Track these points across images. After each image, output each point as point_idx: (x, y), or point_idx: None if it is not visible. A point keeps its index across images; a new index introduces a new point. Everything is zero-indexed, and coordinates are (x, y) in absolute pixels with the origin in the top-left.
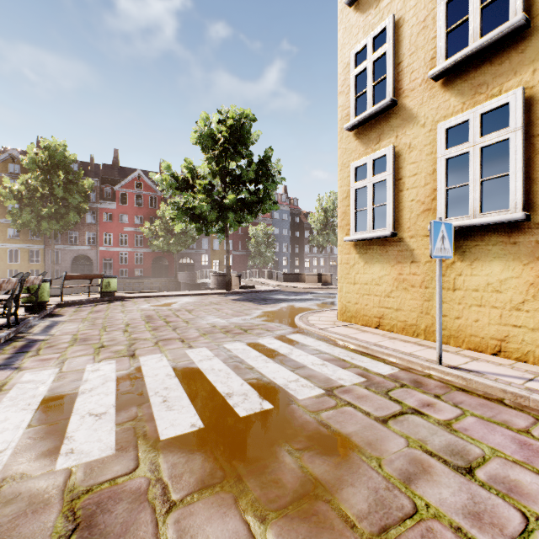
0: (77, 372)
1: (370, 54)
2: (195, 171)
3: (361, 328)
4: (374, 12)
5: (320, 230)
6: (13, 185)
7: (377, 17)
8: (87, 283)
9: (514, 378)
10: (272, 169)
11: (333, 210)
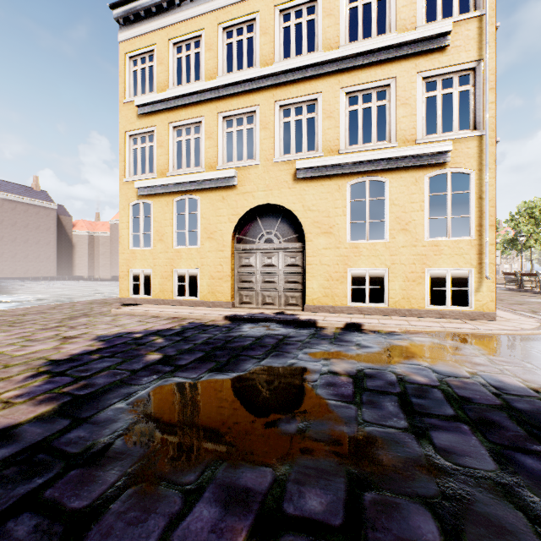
0: None
1: None
2: None
3: None
4: None
5: None
6: None
7: None
8: None
9: None
10: None
11: None
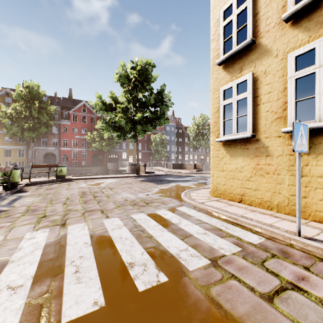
0: (16, 240)
1: (235, 9)
2: (117, 99)
3: (228, 202)
4: None
5: (194, 137)
6: (7, 110)
7: None
8: (52, 169)
9: None
10: (165, 98)
11: (203, 125)
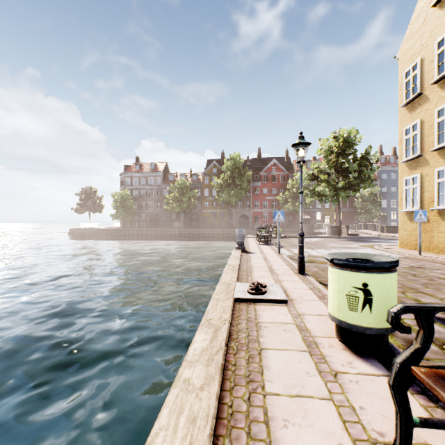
0: None
1: (411, 132)
2: (319, 168)
3: (406, 250)
4: (413, 113)
5: None
6: (218, 181)
7: (414, 116)
8: (249, 230)
9: (442, 258)
10: (371, 160)
11: None
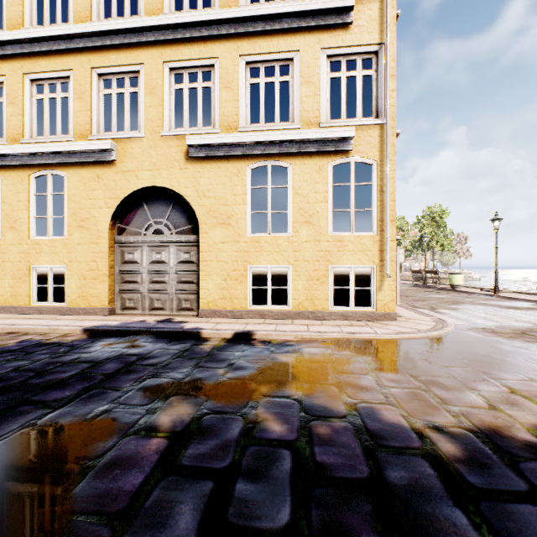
0: None
1: None
2: None
3: None
4: None
5: None
6: None
7: None
8: None
9: None
10: None
11: None
